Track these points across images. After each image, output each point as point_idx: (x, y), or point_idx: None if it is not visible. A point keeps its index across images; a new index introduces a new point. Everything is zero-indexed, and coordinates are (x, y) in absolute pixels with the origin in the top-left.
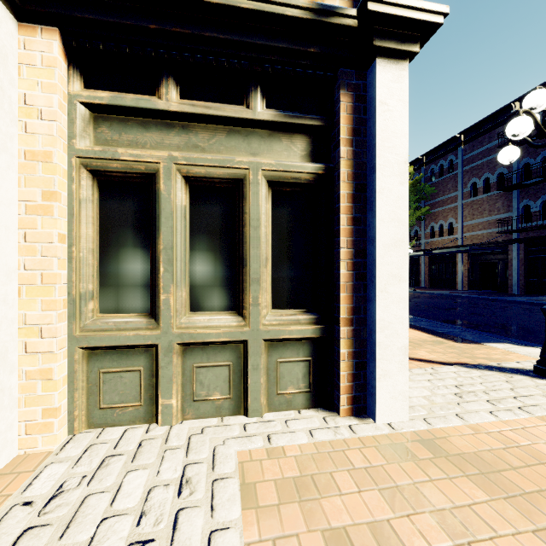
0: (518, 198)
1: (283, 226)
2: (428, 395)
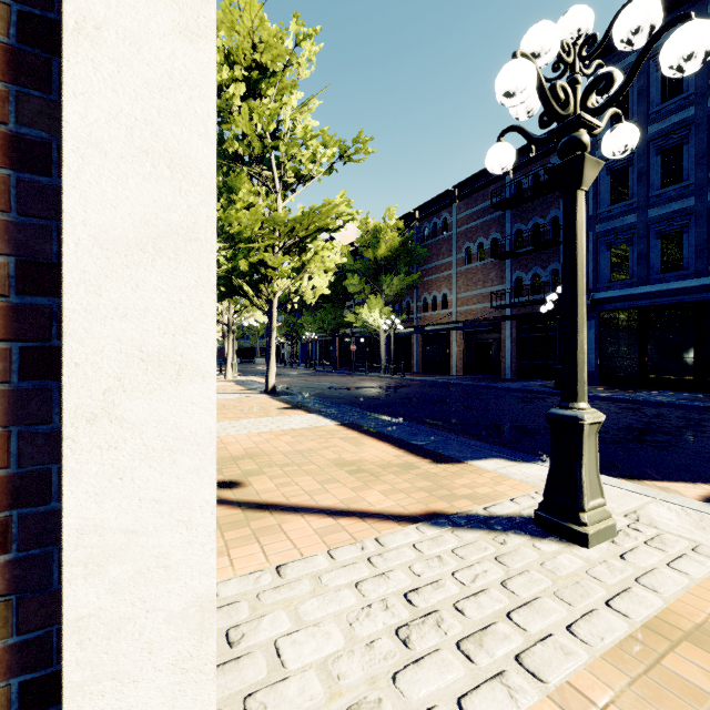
0: (511, 268)
1: None
2: (336, 652)
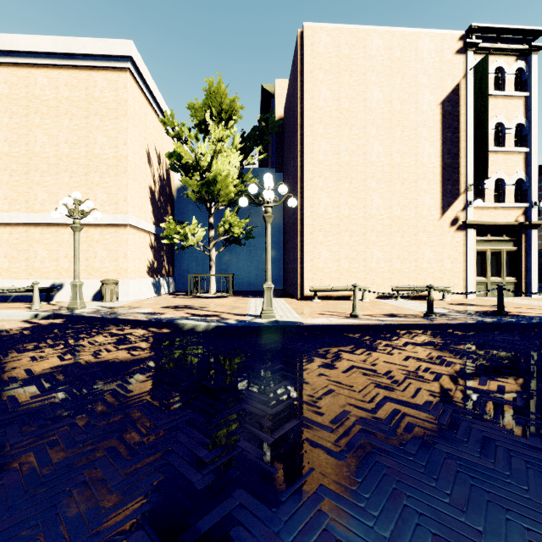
0: None
1: (507, 260)
2: (539, 297)
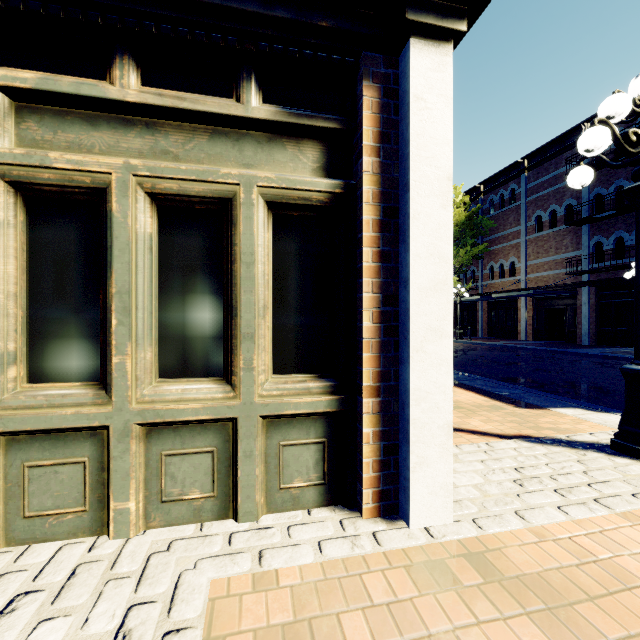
0: (588, 234)
1: (289, 263)
2: (480, 483)
